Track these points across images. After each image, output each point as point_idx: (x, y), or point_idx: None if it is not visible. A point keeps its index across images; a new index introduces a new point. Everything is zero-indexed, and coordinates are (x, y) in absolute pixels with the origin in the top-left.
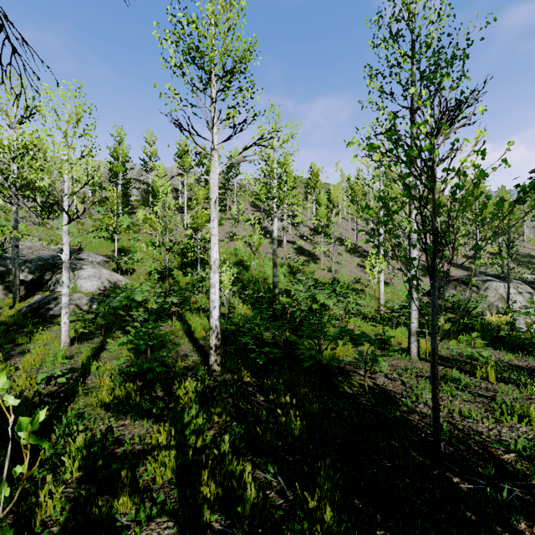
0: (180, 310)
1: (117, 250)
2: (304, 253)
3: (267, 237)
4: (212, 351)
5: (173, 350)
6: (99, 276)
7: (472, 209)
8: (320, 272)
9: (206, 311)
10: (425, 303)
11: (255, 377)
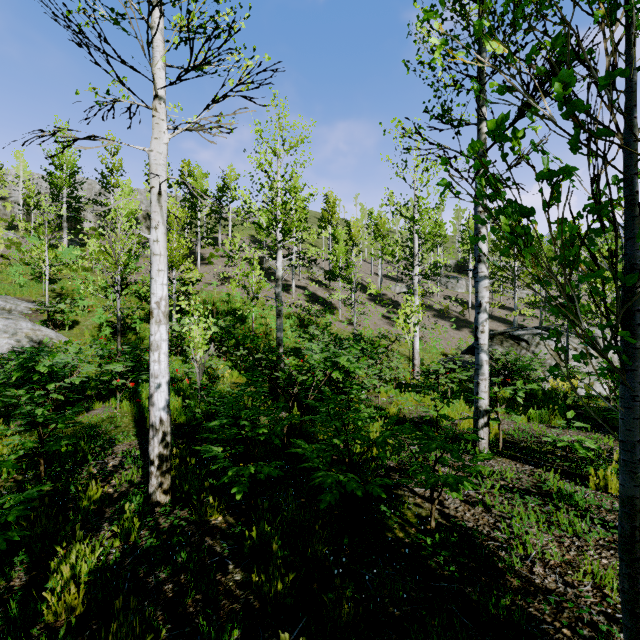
0: (137, 381)
1: (54, 294)
2: (318, 301)
3: (272, 281)
4: (153, 468)
5: (99, 457)
6: (13, 331)
7: (510, 252)
8: (338, 325)
9: (179, 381)
10: (468, 363)
11: (233, 513)
